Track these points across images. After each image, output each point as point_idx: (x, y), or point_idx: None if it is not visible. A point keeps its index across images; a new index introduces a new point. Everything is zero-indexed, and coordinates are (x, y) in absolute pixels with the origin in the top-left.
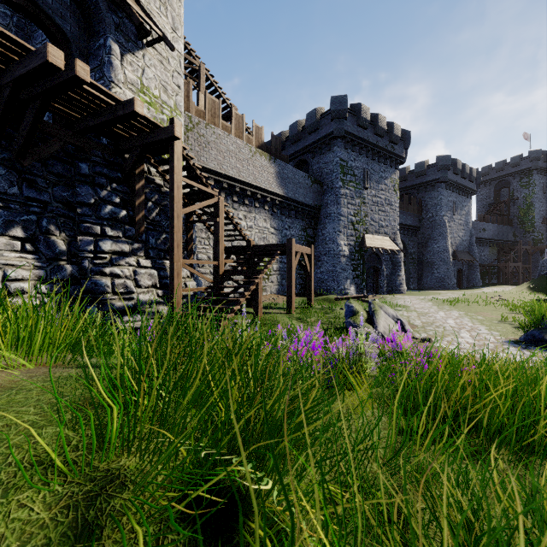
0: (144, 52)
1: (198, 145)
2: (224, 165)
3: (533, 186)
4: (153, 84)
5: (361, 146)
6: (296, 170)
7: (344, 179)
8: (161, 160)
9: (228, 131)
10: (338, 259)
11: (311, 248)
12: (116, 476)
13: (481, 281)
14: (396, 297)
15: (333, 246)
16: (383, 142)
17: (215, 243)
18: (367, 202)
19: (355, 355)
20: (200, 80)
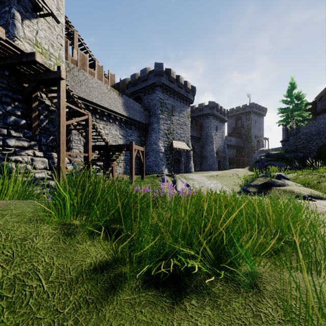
0: (38, 20)
1: (73, 82)
2: (90, 95)
3: (251, 120)
4: (44, 41)
5: (171, 92)
6: (134, 102)
7: (161, 110)
8: (50, 90)
9: (93, 74)
10: (158, 154)
11: (143, 147)
12: (73, 224)
13: (229, 166)
14: (188, 175)
15: (156, 147)
16: (182, 91)
17: (86, 142)
18: (174, 123)
19: (163, 194)
20: (74, 41)
